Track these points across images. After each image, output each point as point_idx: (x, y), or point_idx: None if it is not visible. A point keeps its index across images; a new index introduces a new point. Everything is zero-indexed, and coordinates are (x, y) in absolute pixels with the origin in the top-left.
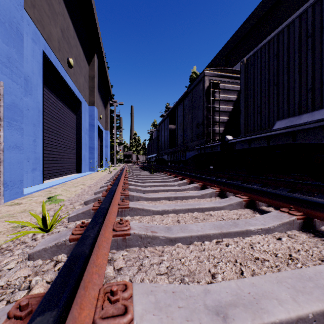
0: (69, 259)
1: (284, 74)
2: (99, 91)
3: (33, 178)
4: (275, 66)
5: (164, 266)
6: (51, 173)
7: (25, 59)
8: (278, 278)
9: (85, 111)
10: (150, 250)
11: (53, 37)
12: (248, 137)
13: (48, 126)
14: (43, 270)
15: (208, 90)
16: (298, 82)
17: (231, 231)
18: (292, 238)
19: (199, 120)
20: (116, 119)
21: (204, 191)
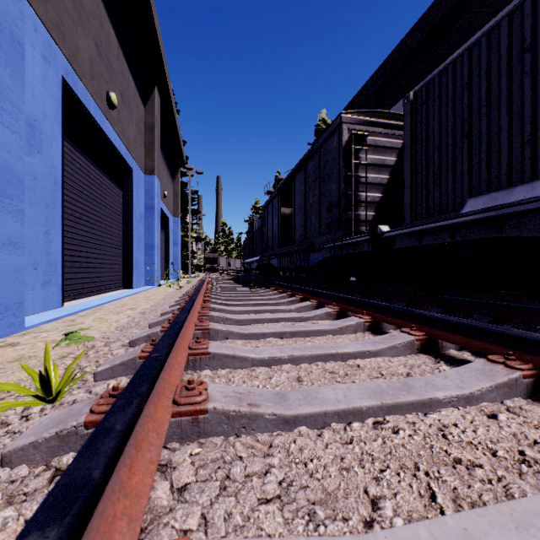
0: (48, 501)
1: (482, 117)
2: (163, 151)
3: (45, 299)
4: (465, 103)
5: (274, 480)
6: (79, 289)
7: (29, 91)
8: (517, 516)
9: (138, 183)
10: (245, 442)
11: (81, 54)
12: (417, 227)
13: (72, 209)
14: (25, 490)
15: (348, 147)
16: (507, 130)
17: (400, 401)
18: (517, 415)
19: (332, 199)
20: (192, 198)
21: (344, 321)
